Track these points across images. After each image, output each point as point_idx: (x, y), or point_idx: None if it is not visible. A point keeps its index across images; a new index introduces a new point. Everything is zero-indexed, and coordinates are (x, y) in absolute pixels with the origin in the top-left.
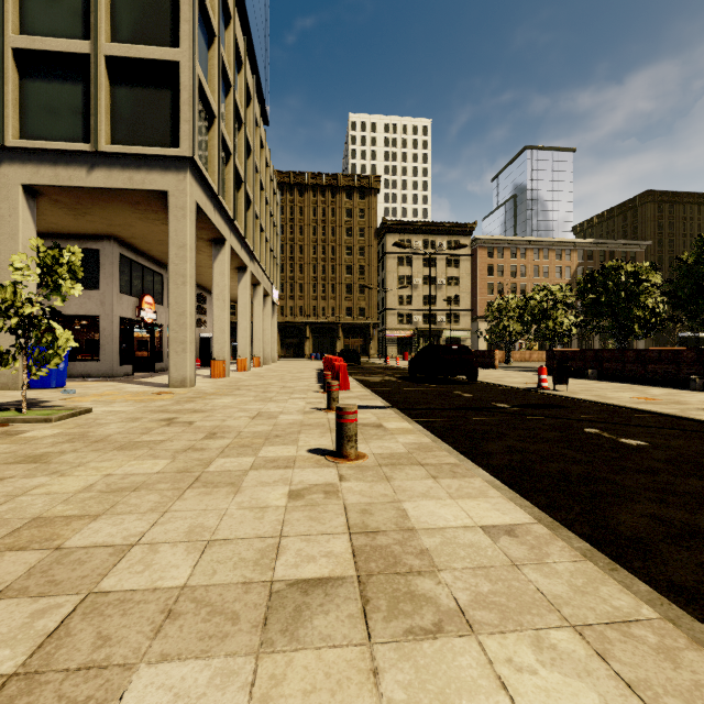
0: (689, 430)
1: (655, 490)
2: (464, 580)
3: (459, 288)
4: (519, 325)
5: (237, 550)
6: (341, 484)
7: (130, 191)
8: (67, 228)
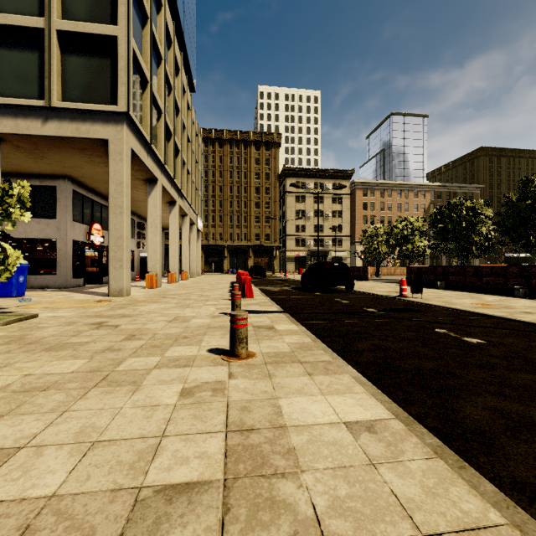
0: (517, 330)
1: (493, 383)
2: (324, 482)
3: (341, 219)
4: (386, 247)
5: (117, 452)
6: (229, 382)
7: (77, 139)
8: (29, 169)
